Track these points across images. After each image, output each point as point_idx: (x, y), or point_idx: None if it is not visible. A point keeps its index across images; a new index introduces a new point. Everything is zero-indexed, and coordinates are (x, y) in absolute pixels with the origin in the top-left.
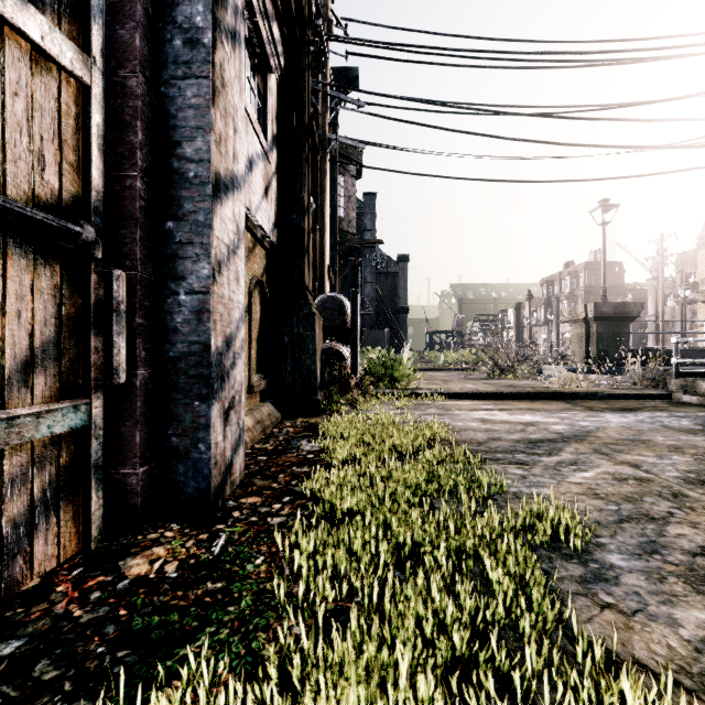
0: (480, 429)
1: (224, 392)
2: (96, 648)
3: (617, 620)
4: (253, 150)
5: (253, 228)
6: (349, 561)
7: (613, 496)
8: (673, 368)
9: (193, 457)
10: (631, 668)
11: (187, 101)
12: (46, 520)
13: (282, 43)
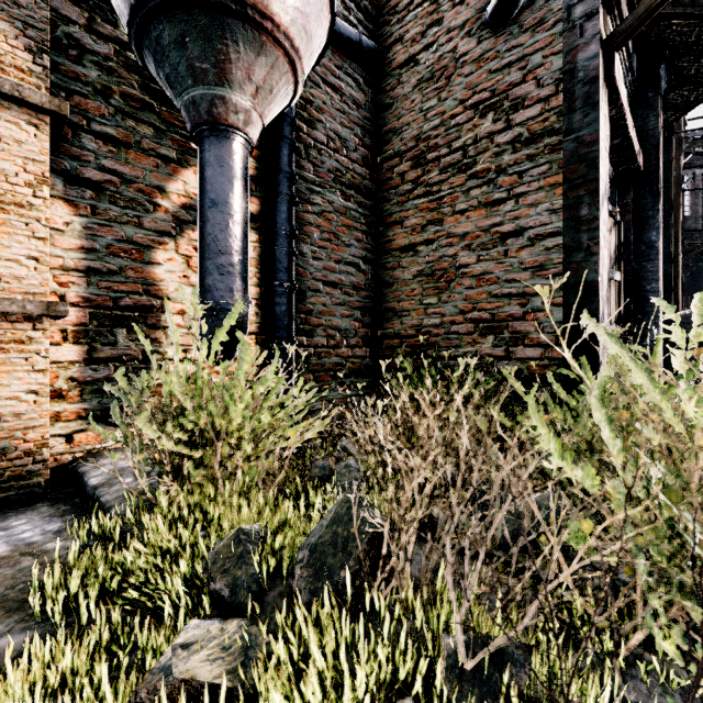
0: None
1: None
2: None
3: None
4: None
5: None
6: None
7: None
8: None
9: None
10: None
11: (647, 270)
12: None
13: None
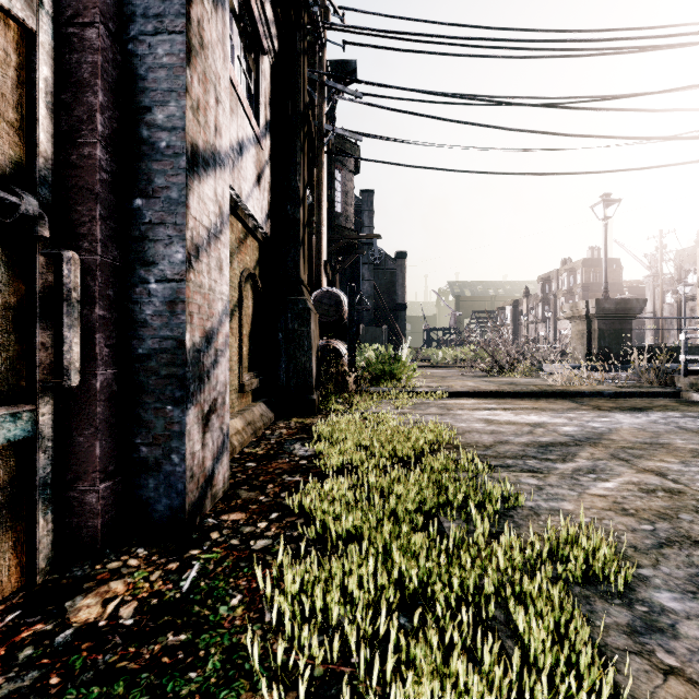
0: (485, 430)
1: (203, 394)
2: None
3: (689, 695)
4: (244, 134)
5: (244, 217)
6: (344, 601)
7: (644, 512)
8: (682, 365)
9: (165, 470)
10: None
11: (159, 60)
12: None
13: (276, 25)
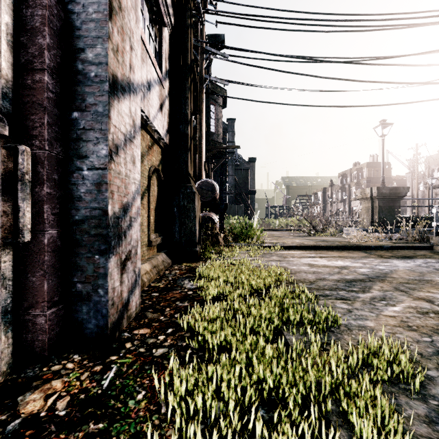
0: (309, 271)
1: (121, 248)
2: None
3: None
4: (151, 76)
5: (152, 132)
6: (218, 396)
7: (423, 328)
8: (434, 229)
9: (94, 300)
10: None
11: (89, 16)
12: None
13: (172, 7)
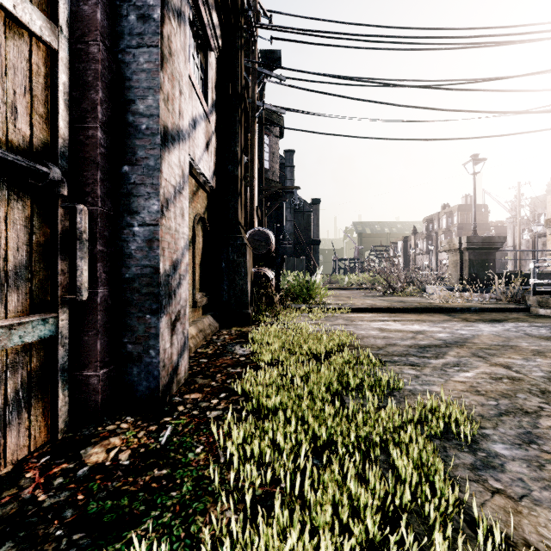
0: (379, 336)
1: (171, 307)
2: (55, 531)
3: (507, 505)
4: (197, 112)
5: (197, 175)
6: (275, 450)
7: (491, 392)
8: (531, 287)
9: (145, 361)
10: (524, 550)
11: (140, 66)
12: (19, 416)
13: (220, 28)
